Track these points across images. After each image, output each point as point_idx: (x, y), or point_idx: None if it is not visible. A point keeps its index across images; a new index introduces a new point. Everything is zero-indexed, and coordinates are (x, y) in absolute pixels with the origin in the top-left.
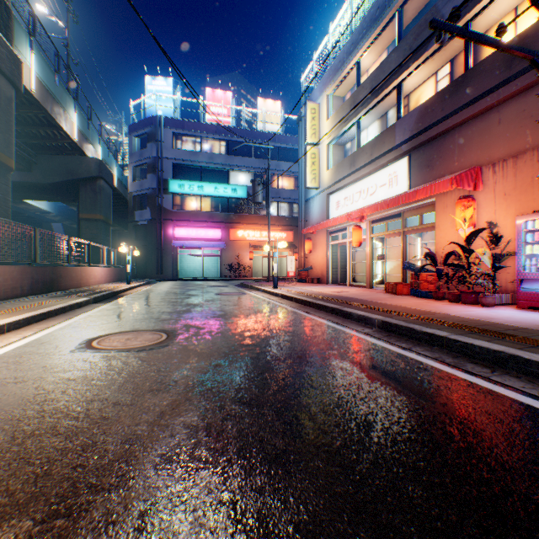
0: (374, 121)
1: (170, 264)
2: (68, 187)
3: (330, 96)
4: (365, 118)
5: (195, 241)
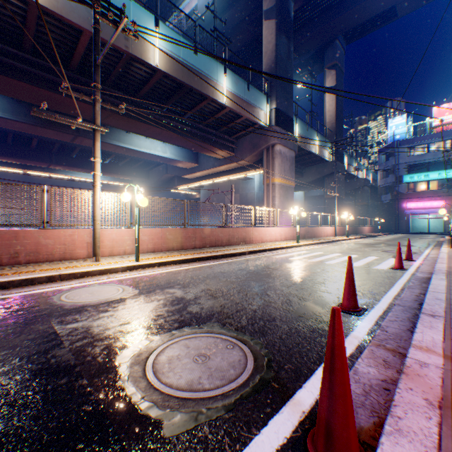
0: None
1: (402, 224)
2: (349, 192)
3: None
4: None
5: (421, 209)
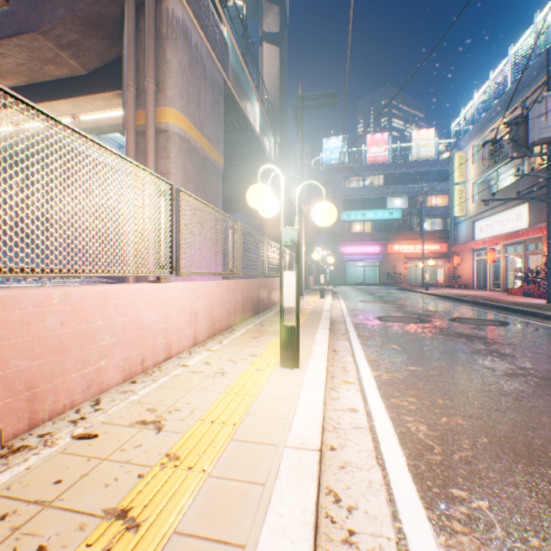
0: (510, 169)
1: (340, 273)
2: None
3: (474, 146)
4: (500, 168)
5: (358, 255)
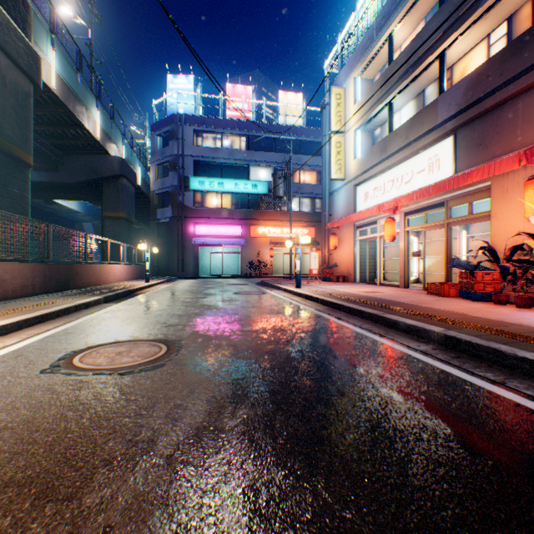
0: (408, 101)
1: (191, 261)
2: (93, 186)
3: (357, 79)
4: (398, 98)
5: (216, 238)
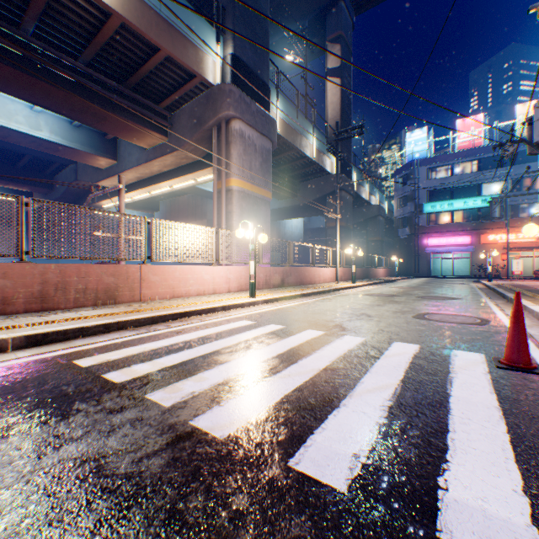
0: None
1: (423, 265)
2: (361, 223)
3: None
4: None
5: (444, 247)
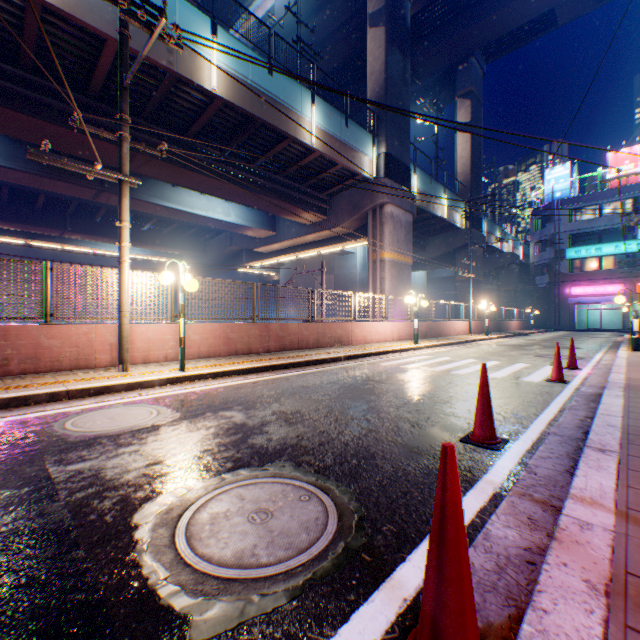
0: None
1: (565, 317)
2: (491, 272)
3: None
4: None
5: (591, 297)
